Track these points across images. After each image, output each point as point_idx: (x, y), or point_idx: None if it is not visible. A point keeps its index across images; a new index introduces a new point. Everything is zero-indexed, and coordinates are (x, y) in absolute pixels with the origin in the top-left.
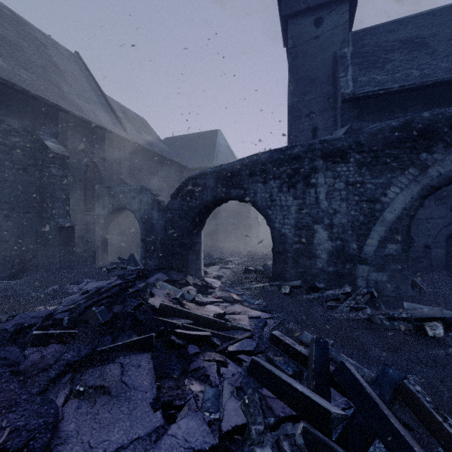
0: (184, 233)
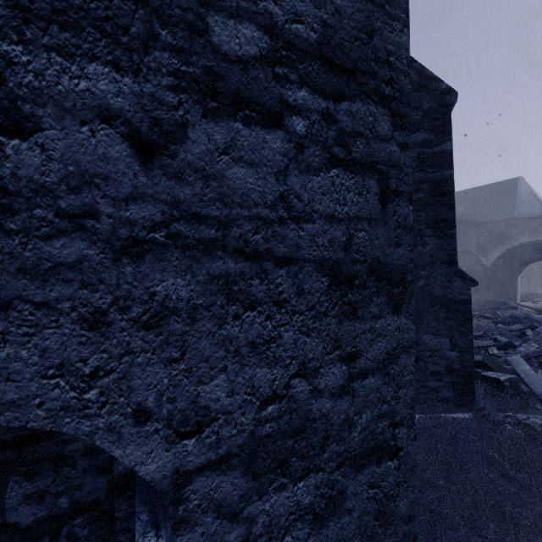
0: (507, 278)
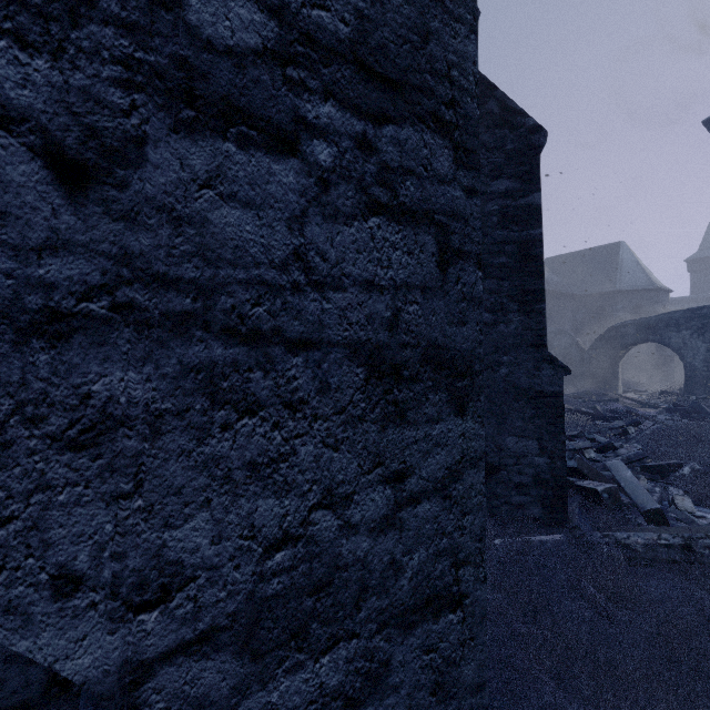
0: (607, 364)
